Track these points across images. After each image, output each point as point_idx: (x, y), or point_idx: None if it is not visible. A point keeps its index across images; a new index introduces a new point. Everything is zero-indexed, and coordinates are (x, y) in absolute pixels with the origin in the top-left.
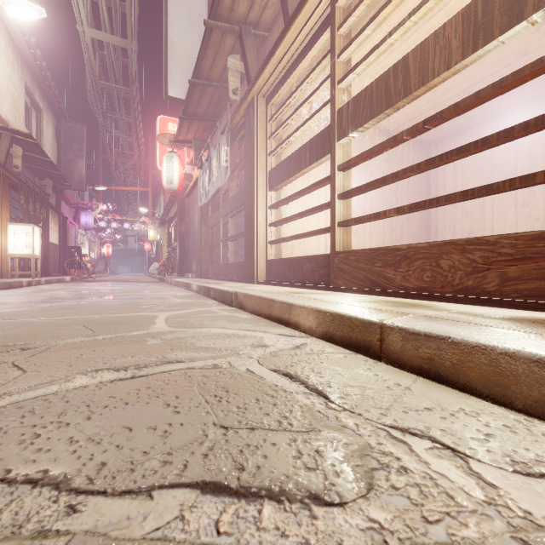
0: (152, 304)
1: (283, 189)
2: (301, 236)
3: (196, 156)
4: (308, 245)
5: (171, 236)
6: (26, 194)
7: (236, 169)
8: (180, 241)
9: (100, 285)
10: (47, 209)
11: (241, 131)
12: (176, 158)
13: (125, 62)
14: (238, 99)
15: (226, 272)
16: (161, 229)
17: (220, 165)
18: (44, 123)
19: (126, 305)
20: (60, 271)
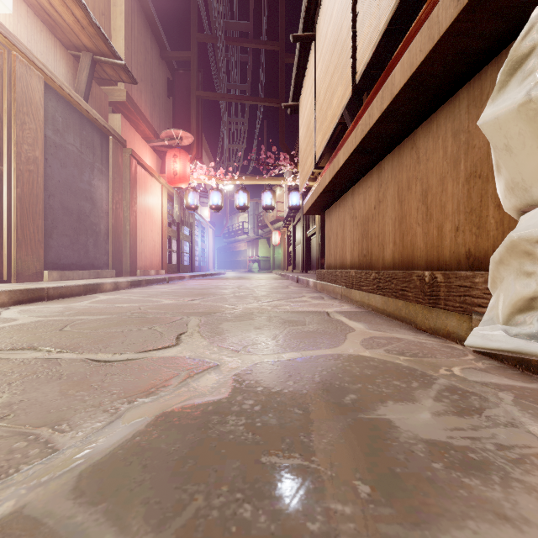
0: None
1: None
2: None
3: None
4: None
5: None
6: None
7: None
8: None
9: None
10: None
11: None
12: None
13: None
14: None
15: None
16: None
17: None
18: None
19: None
20: None
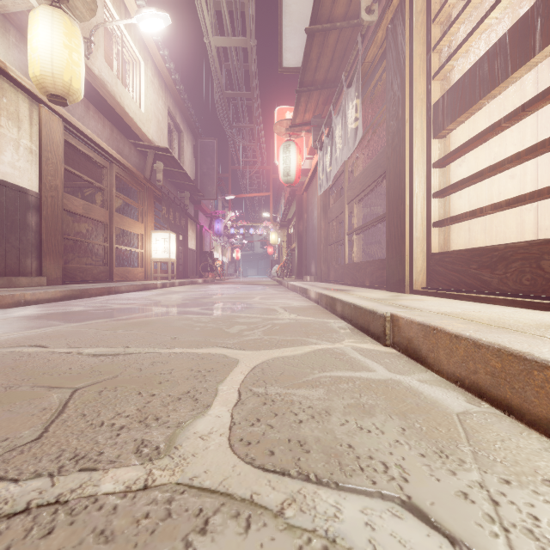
0: (248, 323)
1: (454, 136)
2: (529, 197)
3: (315, 137)
4: (503, 228)
5: (290, 237)
6: (168, 205)
7: (369, 131)
8: (298, 241)
9: (219, 288)
10: (186, 218)
11: (378, 69)
12: (293, 146)
13: (247, 67)
14: (375, 19)
15: (354, 275)
16: (281, 232)
17: (347, 130)
18: (184, 143)
19: (213, 322)
20: (197, 273)
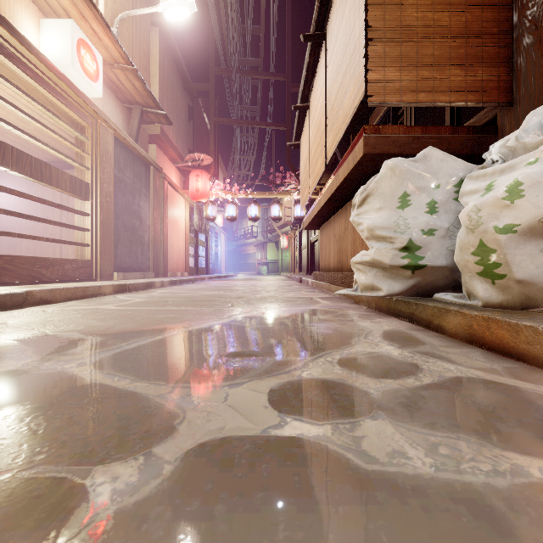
0: (42, 321)
1: None
2: None
3: None
4: None
5: None
6: None
7: None
8: None
9: None
10: None
11: None
12: None
13: None
14: None
15: None
16: None
17: None
18: None
19: (74, 322)
20: None
